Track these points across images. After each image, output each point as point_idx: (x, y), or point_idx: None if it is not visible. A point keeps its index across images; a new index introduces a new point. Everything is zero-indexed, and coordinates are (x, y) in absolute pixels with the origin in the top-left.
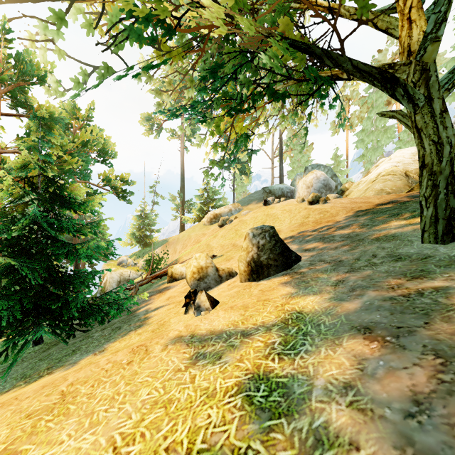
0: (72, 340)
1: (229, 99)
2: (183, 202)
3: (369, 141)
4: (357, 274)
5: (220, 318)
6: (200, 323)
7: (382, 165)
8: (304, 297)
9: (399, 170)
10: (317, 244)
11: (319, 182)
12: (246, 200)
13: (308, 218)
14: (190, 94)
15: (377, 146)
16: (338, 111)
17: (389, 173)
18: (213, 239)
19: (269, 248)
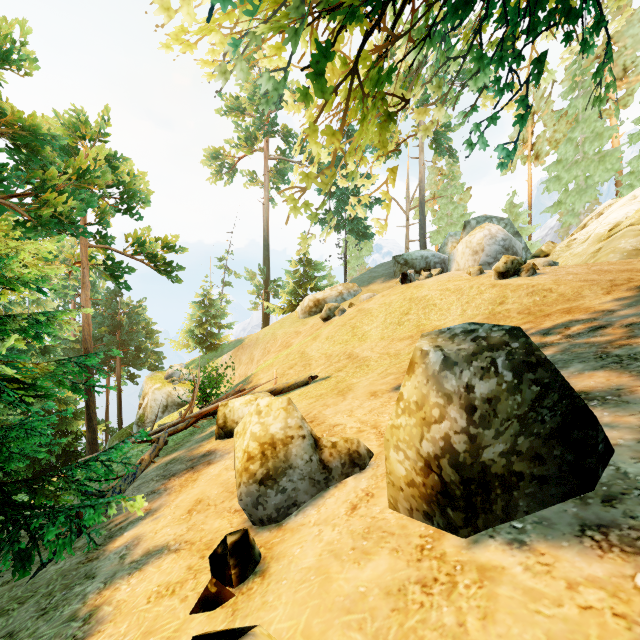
0: None
1: None
2: (266, 281)
3: (570, 178)
4: None
5: None
6: None
7: (619, 208)
8: None
9: None
10: (611, 376)
11: (495, 243)
12: (365, 278)
13: (505, 304)
14: None
15: (585, 185)
16: (513, 134)
17: None
18: (312, 343)
19: (514, 413)
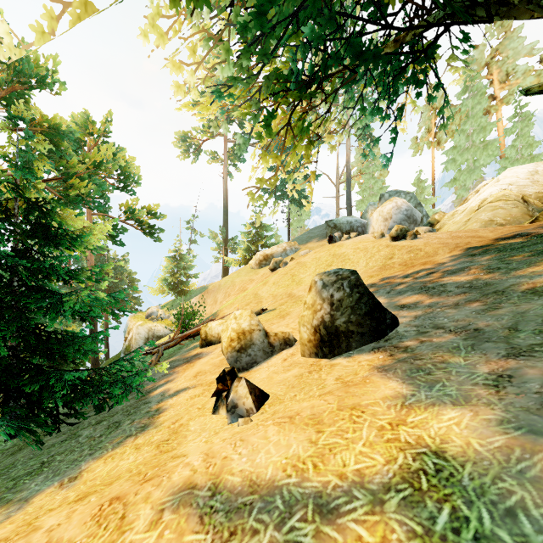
0: (54, 437)
1: (284, 81)
2: (226, 240)
3: (463, 160)
4: (537, 363)
5: (269, 444)
6: (231, 454)
7: (487, 189)
8: (435, 409)
9: (513, 194)
10: (418, 297)
11: (400, 212)
12: (304, 238)
13: (393, 259)
14: (225, 69)
15: (473, 166)
16: (421, 124)
17: (500, 199)
18: (263, 287)
19: (349, 305)
